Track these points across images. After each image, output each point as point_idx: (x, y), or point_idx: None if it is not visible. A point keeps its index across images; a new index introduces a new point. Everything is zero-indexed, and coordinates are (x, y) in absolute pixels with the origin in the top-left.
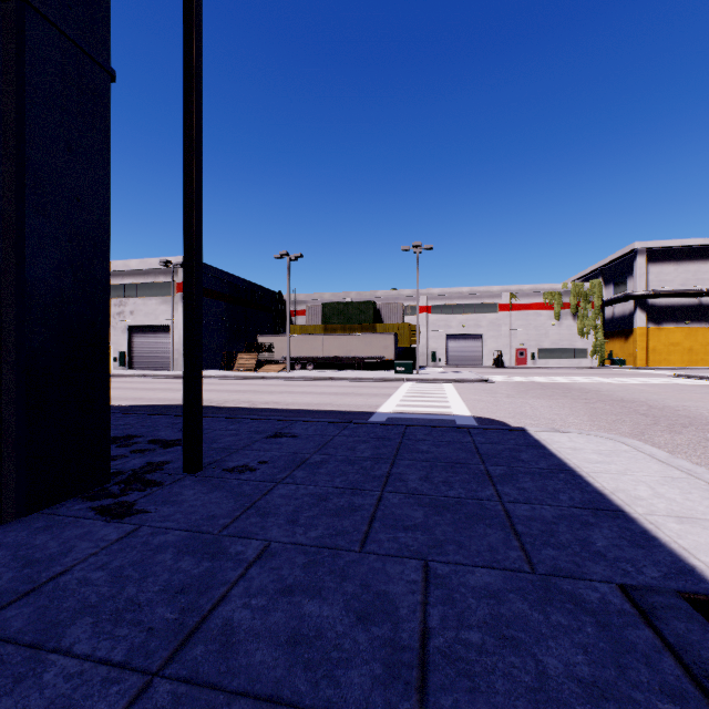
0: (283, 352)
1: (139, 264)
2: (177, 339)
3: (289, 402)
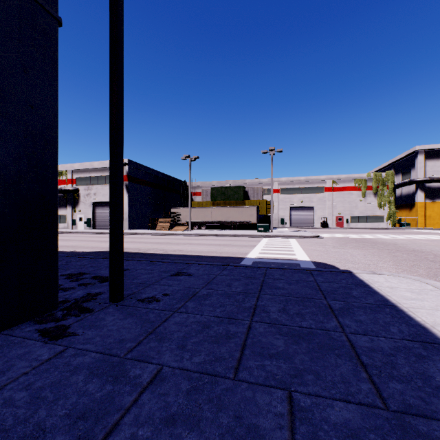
0: (186, 218)
1: (99, 164)
2: None
3: (189, 250)
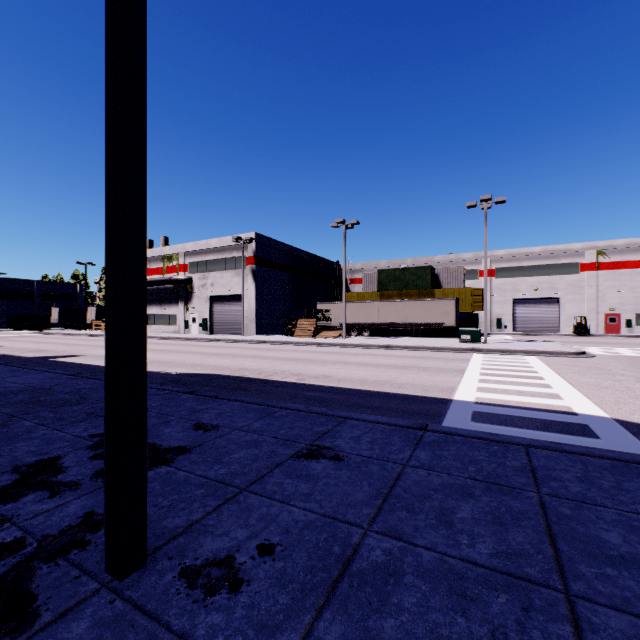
0: (340, 319)
1: (217, 242)
2: (247, 307)
3: (341, 377)
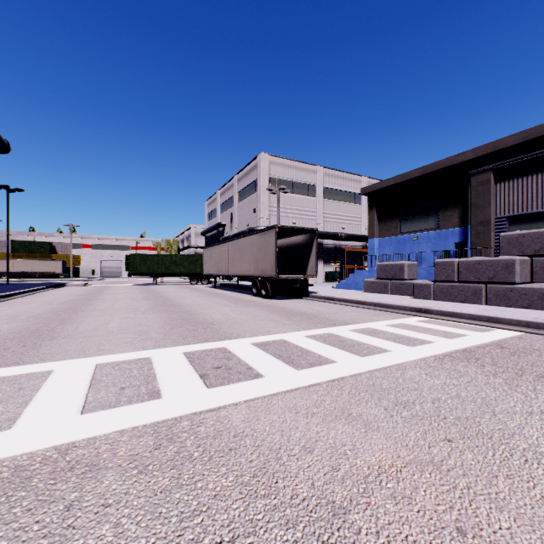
0: None
1: None
2: None
3: None
